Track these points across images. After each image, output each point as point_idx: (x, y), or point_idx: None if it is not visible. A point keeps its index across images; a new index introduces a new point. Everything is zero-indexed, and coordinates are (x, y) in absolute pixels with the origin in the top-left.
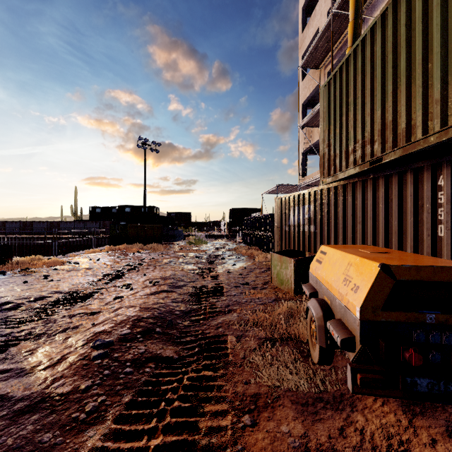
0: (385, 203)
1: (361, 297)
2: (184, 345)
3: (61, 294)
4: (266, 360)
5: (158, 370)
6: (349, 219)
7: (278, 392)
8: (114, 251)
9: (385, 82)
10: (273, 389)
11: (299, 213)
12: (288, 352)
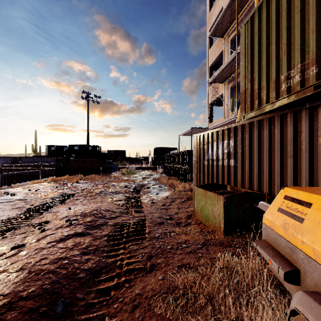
0: None
1: None
2: None
3: None
4: None
5: None
6: (277, 153)
7: None
8: (56, 182)
9: None
10: None
11: (218, 148)
12: None
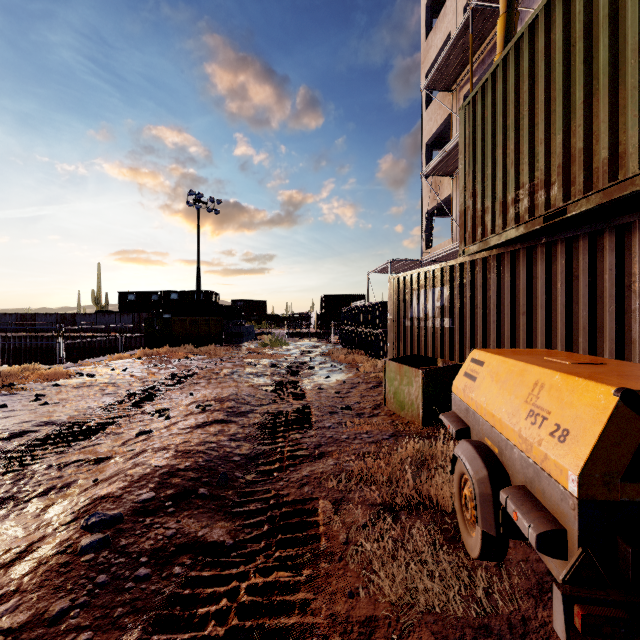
0: (566, 283)
1: (578, 453)
2: (245, 519)
3: (55, 427)
4: (385, 547)
5: (196, 570)
6: (507, 309)
7: (409, 614)
8: (151, 357)
9: (571, 87)
10: (400, 608)
11: (427, 300)
12: (421, 533)
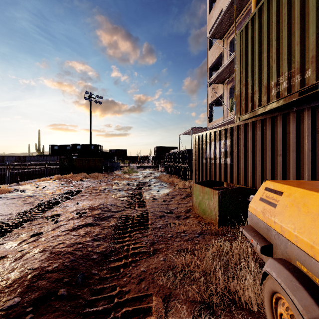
0: (311, 135)
1: None
2: None
3: None
4: None
5: None
6: (269, 152)
7: None
8: (61, 180)
9: None
10: None
11: (216, 147)
12: None
